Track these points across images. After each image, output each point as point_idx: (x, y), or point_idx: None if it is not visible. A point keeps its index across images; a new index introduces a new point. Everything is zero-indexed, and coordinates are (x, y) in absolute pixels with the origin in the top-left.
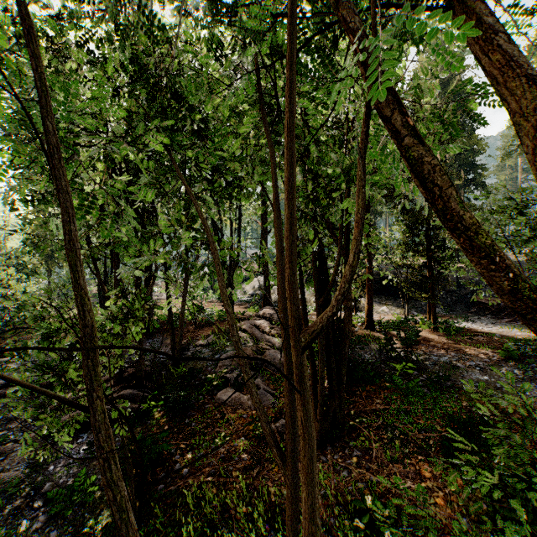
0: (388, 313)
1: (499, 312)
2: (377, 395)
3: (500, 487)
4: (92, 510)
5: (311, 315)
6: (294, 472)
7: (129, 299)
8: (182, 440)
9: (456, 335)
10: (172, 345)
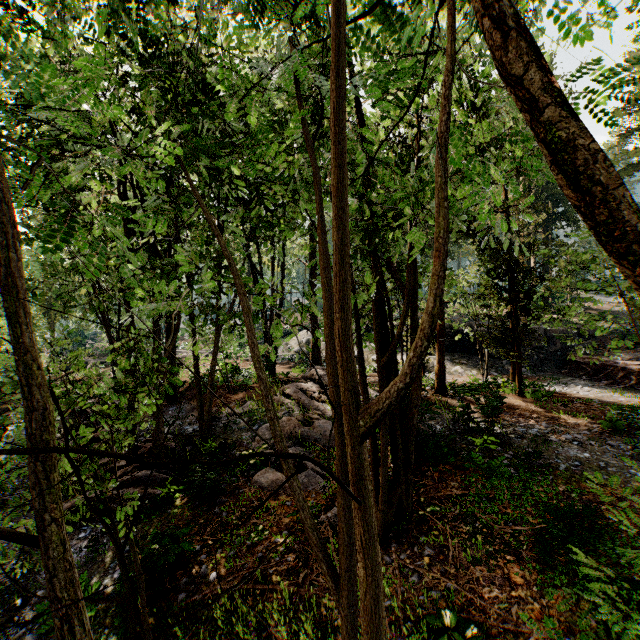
0: (462, 374)
1: (596, 373)
2: (452, 477)
3: (611, 597)
4: (94, 627)
5: (370, 377)
6: (354, 601)
7: (132, 361)
8: (210, 534)
9: (546, 401)
10: (199, 414)
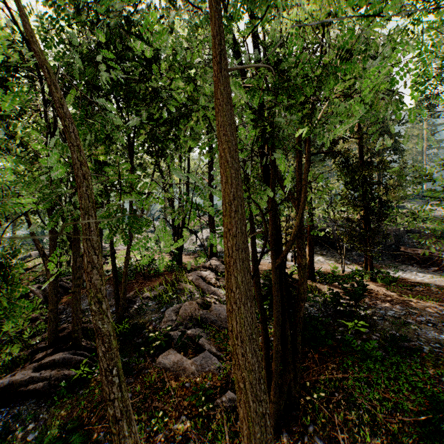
0: (323, 262)
1: (424, 261)
2: (330, 358)
3: None
4: None
5: None
6: None
7: None
8: None
9: (393, 285)
10: (116, 300)
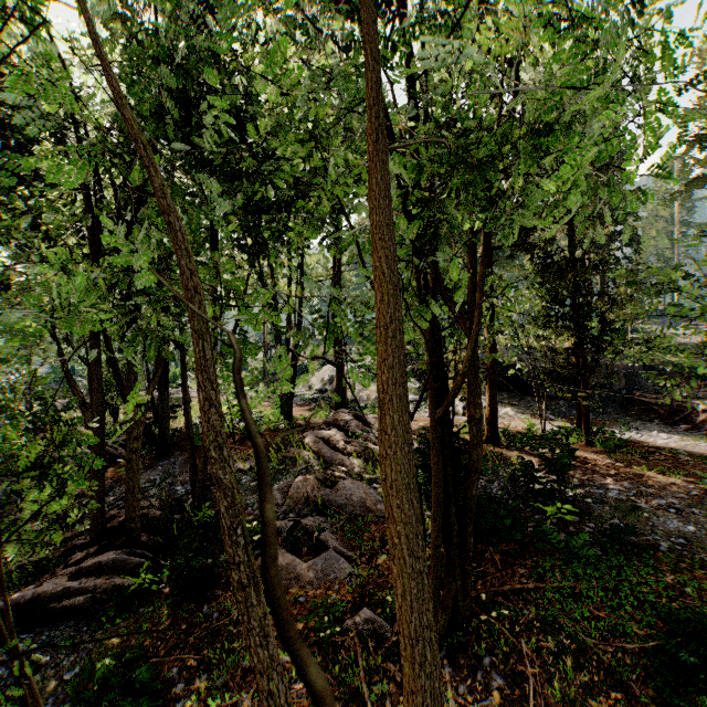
0: (513, 417)
1: (671, 415)
2: (519, 560)
3: None
4: None
5: None
6: None
7: None
8: (193, 648)
9: (621, 452)
10: (191, 473)
